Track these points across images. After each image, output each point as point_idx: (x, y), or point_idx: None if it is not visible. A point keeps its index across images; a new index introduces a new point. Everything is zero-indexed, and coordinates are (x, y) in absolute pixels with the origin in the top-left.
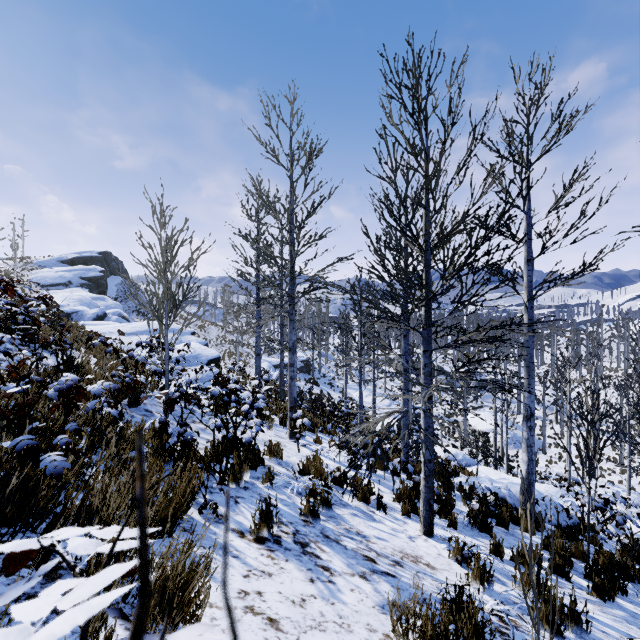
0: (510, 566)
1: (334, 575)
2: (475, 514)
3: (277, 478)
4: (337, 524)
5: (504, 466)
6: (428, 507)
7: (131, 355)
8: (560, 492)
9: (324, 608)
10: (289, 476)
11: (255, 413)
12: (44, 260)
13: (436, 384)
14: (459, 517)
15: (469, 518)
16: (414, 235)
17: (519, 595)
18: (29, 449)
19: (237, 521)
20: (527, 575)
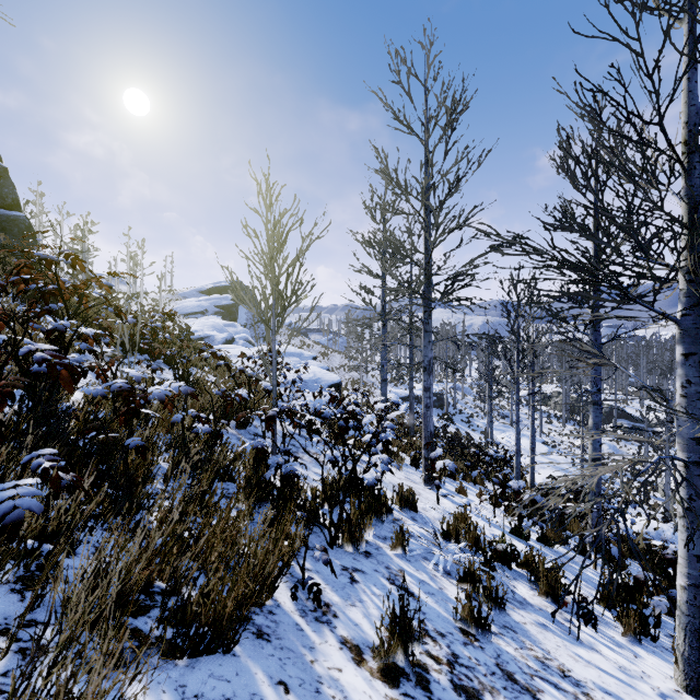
0: None
1: None
2: None
3: (412, 541)
4: (520, 645)
5: None
6: (696, 643)
7: (241, 370)
8: None
9: None
10: (428, 539)
11: (380, 447)
12: (187, 291)
13: None
14: None
15: None
16: (668, 140)
17: None
18: None
19: (351, 621)
20: None
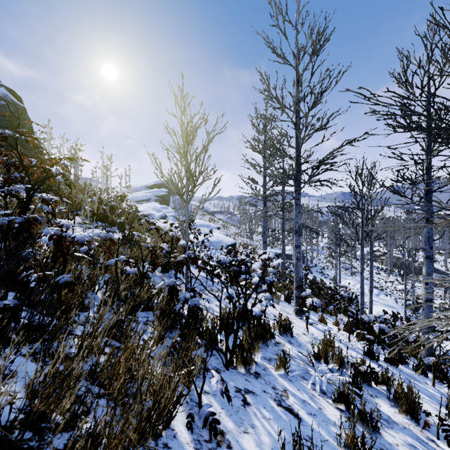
0: None
1: None
2: None
3: (291, 362)
4: None
5: None
6: None
7: (166, 232)
8: None
9: None
10: (303, 360)
11: (264, 287)
12: (138, 187)
13: None
14: None
15: None
16: None
17: None
18: None
19: None
20: None
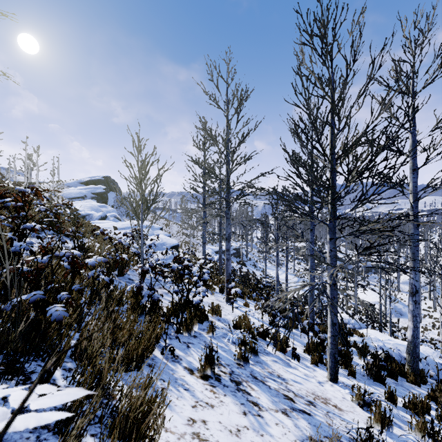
0: (403, 412)
1: (262, 410)
2: (370, 367)
3: (217, 330)
4: (262, 368)
5: (387, 330)
6: (333, 360)
7: (120, 241)
8: (436, 353)
9: (255, 439)
10: (226, 329)
11: (202, 283)
12: (70, 182)
13: (341, 264)
14: (356, 368)
15: (365, 370)
16: (322, 149)
17: (416, 440)
18: (39, 301)
19: (188, 361)
20: (422, 423)
